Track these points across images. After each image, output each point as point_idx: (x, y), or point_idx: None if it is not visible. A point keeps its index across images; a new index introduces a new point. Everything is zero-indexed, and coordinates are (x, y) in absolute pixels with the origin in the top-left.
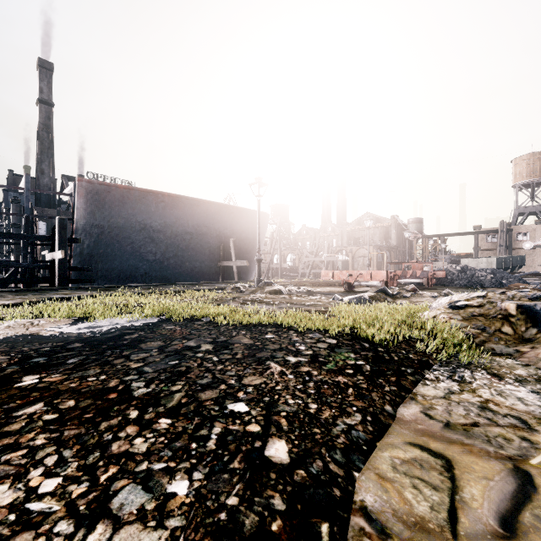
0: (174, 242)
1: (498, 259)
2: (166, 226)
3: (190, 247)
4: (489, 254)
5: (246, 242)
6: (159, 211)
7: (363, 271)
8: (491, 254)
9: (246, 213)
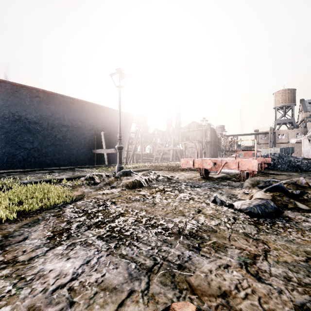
0: (51, 133)
1: (280, 149)
2: (42, 118)
3: (67, 137)
4: (263, 146)
5: (115, 135)
6: (34, 105)
7: (228, 160)
8: (264, 146)
9: (115, 113)
